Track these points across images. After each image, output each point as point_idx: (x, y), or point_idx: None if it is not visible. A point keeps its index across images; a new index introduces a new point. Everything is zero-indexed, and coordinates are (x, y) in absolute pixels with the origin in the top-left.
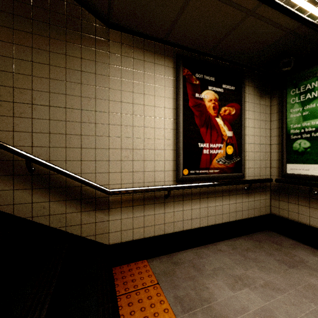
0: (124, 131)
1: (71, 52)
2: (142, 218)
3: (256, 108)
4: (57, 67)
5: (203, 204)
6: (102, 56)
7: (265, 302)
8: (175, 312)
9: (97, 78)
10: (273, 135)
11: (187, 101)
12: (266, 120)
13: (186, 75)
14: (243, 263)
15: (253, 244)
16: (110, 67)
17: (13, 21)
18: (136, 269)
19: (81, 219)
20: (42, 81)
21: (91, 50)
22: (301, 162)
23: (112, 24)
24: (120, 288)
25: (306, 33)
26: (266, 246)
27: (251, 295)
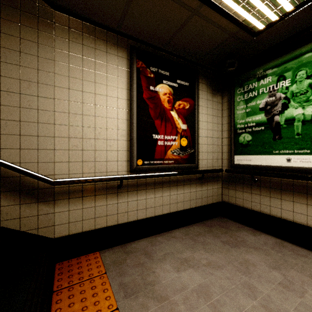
0: (73, 119)
1: (7, 30)
2: (93, 209)
3: (209, 104)
4: None
5: (158, 193)
6: (46, 38)
7: (204, 279)
8: (117, 298)
9: (40, 62)
10: (224, 130)
11: (141, 93)
12: (218, 116)
13: (140, 68)
14: (192, 246)
15: (205, 229)
16: (56, 51)
17: None
18: (86, 261)
19: (20, 212)
20: None
21: (33, 31)
22: (245, 154)
23: (58, 6)
24: (64, 282)
25: (245, 37)
26: (216, 230)
27: (193, 275)
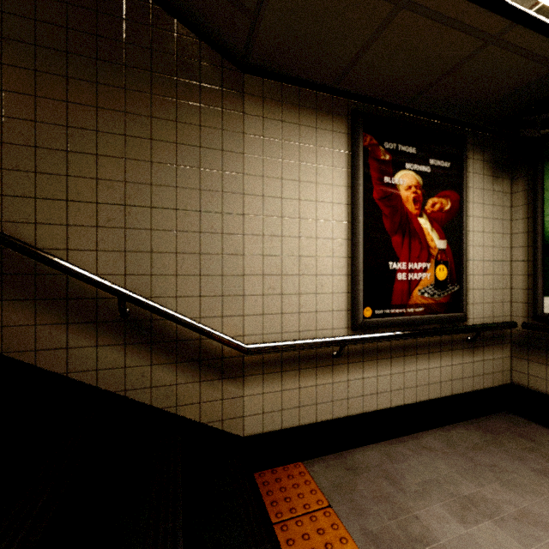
0: (268, 245)
1: (184, 116)
2: (297, 392)
3: (486, 197)
4: (163, 143)
5: (396, 367)
6: (233, 120)
7: (525, 548)
8: None
9: (225, 158)
10: (516, 245)
11: (369, 191)
12: (503, 218)
13: (368, 146)
14: (473, 473)
15: (484, 437)
16: (245, 138)
17: (97, 70)
18: (287, 478)
19: (200, 394)
20: (141, 167)
21: (216, 112)
22: None
23: (248, 66)
24: (268, 512)
25: None
26: (508, 443)
27: (497, 535)
